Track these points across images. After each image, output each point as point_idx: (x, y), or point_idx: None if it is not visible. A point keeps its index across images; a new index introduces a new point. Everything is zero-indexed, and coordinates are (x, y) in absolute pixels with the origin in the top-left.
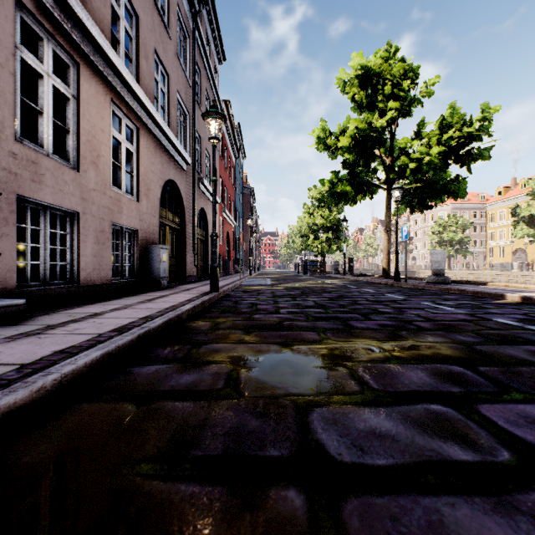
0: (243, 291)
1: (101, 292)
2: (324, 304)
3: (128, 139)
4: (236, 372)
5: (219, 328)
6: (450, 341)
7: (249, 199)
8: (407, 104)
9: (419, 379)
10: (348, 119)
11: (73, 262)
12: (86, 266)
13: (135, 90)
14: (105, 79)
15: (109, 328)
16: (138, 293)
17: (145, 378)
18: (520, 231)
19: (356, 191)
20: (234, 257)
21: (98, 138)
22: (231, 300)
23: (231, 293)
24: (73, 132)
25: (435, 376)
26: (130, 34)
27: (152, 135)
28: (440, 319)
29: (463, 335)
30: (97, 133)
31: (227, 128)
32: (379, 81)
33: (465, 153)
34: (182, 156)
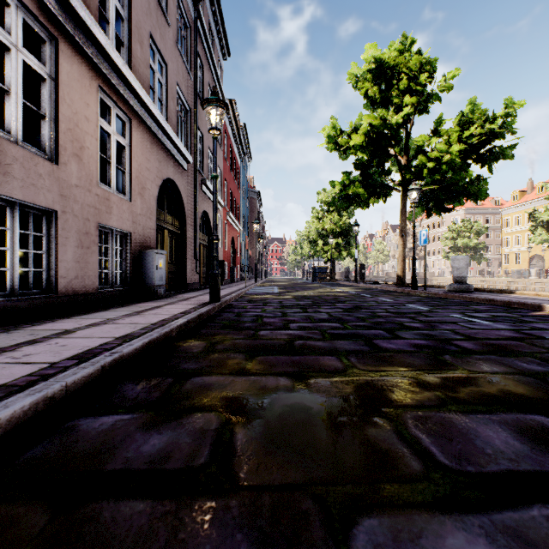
0: (248, 300)
1: (85, 302)
2: (340, 317)
3: (120, 132)
4: (230, 428)
5: (215, 349)
6: (513, 371)
7: (255, 203)
8: (424, 99)
9: (504, 443)
10: (360, 116)
11: (51, 268)
12: (66, 273)
13: (127, 76)
14: (91, 61)
15: (69, 354)
16: (129, 304)
17: (92, 441)
18: (538, 237)
19: (369, 194)
20: (239, 263)
21: (81, 127)
22: (233, 312)
23: (235, 303)
24: (49, 118)
25: (527, 437)
26: (122, 15)
27: (148, 129)
28: (483, 337)
29: (525, 361)
30: (80, 121)
31: (232, 128)
32: (394, 75)
33: (486, 152)
34: (182, 154)
